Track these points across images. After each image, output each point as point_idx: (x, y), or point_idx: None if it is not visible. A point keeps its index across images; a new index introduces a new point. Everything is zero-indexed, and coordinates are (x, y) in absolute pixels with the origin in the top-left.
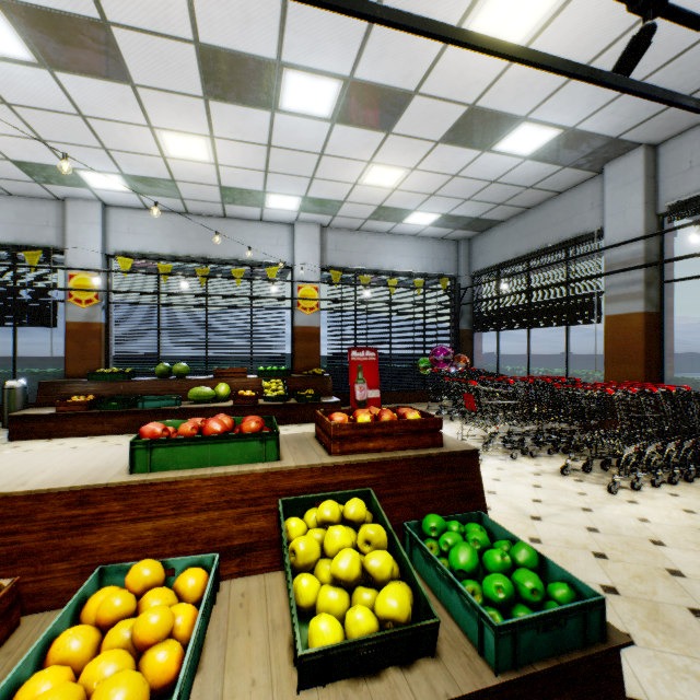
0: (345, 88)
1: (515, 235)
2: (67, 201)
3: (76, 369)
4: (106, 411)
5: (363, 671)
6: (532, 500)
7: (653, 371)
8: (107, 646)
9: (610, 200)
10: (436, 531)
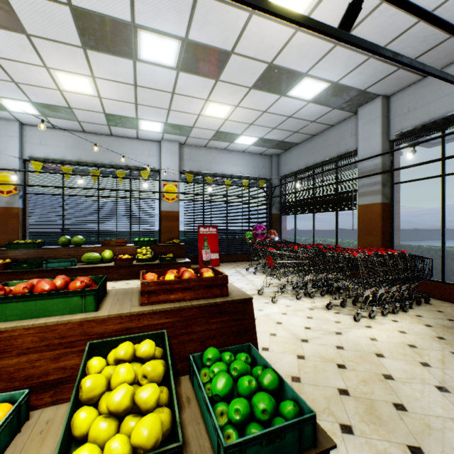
0: (183, 46)
1: (306, 153)
2: None
3: None
4: (18, 271)
5: None
6: (304, 327)
7: (387, 240)
8: None
9: (362, 131)
10: (211, 361)
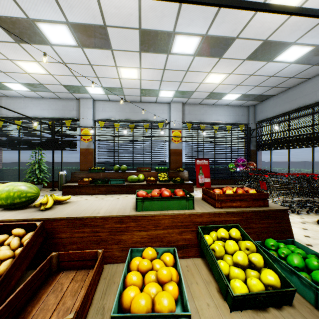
0: (202, 39)
1: (281, 102)
2: (80, 99)
3: (83, 167)
4: (96, 185)
5: (258, 307)
6: (304, 236)
7: None
8: (147, 281)
9: None
10: (274, 246)
